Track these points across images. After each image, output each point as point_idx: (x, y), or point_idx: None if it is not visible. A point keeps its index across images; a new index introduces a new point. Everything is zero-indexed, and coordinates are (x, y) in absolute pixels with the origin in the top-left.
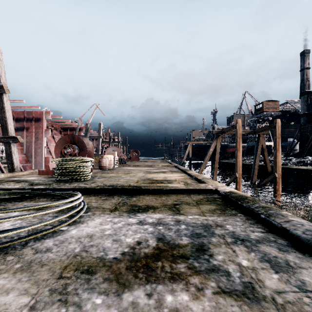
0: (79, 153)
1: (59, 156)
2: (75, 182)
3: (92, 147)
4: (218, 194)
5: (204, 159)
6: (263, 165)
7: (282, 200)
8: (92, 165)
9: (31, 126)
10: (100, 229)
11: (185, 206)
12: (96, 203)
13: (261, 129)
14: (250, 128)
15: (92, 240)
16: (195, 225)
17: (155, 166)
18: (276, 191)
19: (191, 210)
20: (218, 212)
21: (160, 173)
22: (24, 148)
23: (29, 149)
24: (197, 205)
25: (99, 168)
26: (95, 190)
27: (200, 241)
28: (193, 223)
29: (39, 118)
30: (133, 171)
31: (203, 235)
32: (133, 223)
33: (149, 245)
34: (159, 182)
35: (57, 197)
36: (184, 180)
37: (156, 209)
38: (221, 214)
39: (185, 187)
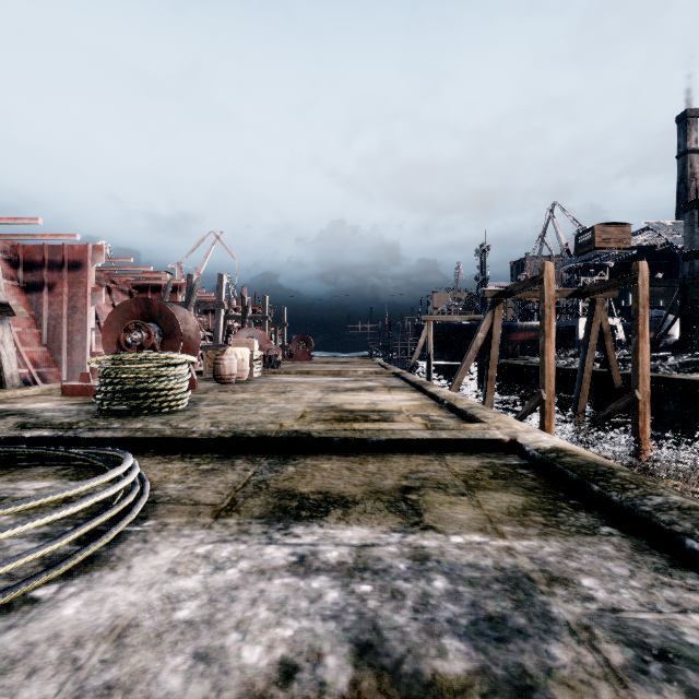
0: (162, 343)
1: (114, 351)
2: (145, 417)
3: (195, 330)
4: (520, 455)
5: (465, 358)
6: (600, 371)
7: (652, 456)
8: (201, 373)
9: (60, 282)
10: (163, 595)
11: (434, 498)
12: (179, 485)
13: (599, 287)
14: (566, 286)
15: (120, 653)
16: (478, 579)
17: (348, 374)
18: (637, 434)
19: (454, 511)
20: (538, 519)
21: (361, 392)
22: (44, 331)
23: (54, 335)
24: (469, 494)
25: (215, 380)
26: (186, 442)
27: (511, 659)
28: (469, 565)
29: (79, 262)
30: (296, 387)
31: (516, 629)
32: (278, 565)
33: (324, 689)
34: (359, 415)
35: (77, 464)
36: (422, 411)
37: (350, 507)
38: (547, 527)
39: (429, 435)
